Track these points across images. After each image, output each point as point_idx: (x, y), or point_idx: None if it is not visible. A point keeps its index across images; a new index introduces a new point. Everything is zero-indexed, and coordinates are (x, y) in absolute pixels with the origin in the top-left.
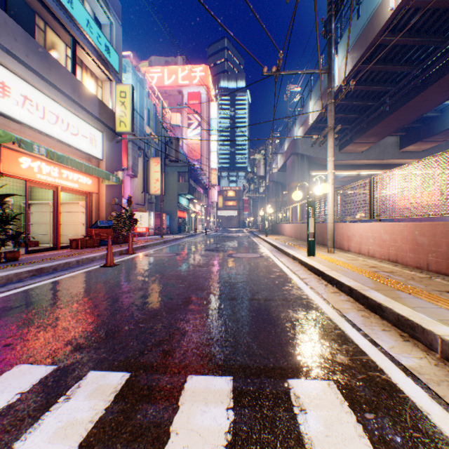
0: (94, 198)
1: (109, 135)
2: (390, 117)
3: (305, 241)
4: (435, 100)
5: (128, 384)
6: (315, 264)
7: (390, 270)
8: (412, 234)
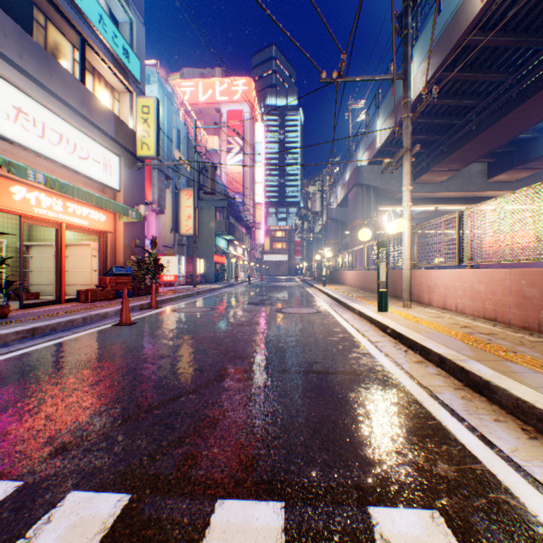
0: (109, 239)
1: (127, 160)
2: (477, 138)
3: (372, 292)
4: (534, 117)
5: (124, 515)
6: (389, 322)
7: (489, 331)
8: (517, 284)
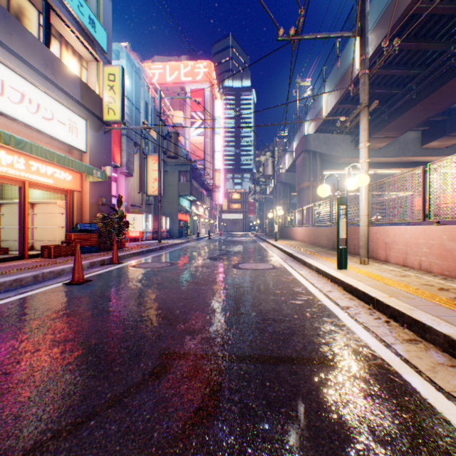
0: (75, 197)
1: (94, 124)
2: (417, 106)
3: (323, 247)
4: None
5: None
6: (356, 283)
7: None
8: None
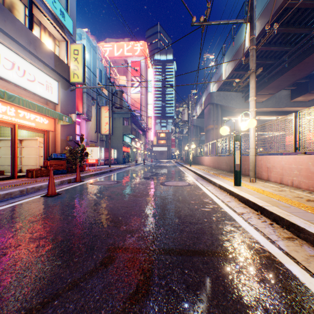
0: (50, 135)
1: (63, 84)
2: (288, 72)
3: (223, 170)
4: None
5: None
6: (248, 196)
7: None
8: None
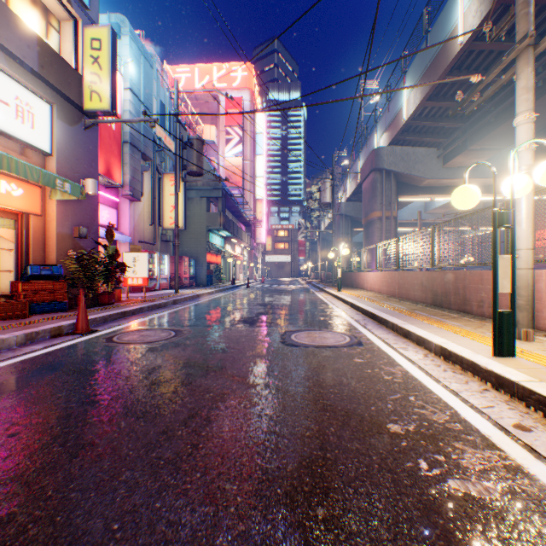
0: (32, 224)
1: (65, 112)
2: (545, 98)
3: (415, 302)
4: None
5: None
6: None
7: None
8: None
